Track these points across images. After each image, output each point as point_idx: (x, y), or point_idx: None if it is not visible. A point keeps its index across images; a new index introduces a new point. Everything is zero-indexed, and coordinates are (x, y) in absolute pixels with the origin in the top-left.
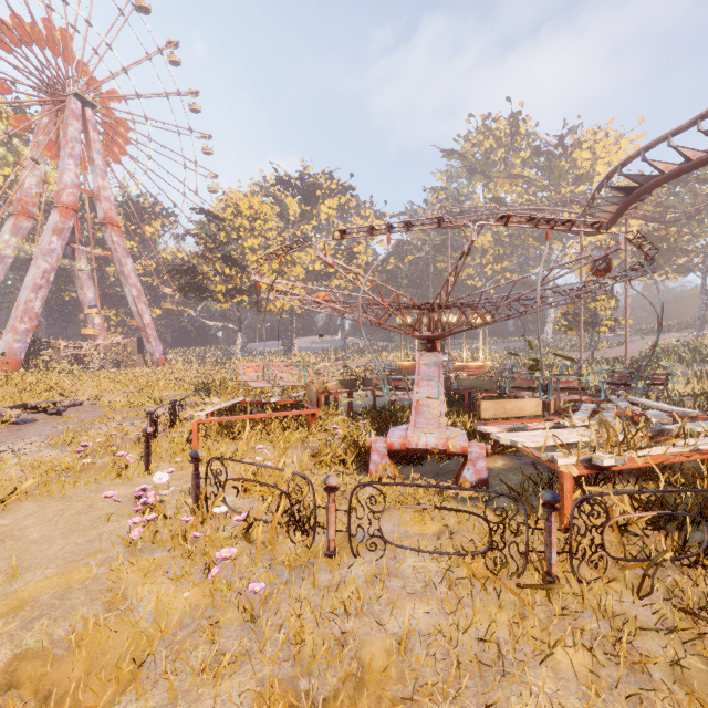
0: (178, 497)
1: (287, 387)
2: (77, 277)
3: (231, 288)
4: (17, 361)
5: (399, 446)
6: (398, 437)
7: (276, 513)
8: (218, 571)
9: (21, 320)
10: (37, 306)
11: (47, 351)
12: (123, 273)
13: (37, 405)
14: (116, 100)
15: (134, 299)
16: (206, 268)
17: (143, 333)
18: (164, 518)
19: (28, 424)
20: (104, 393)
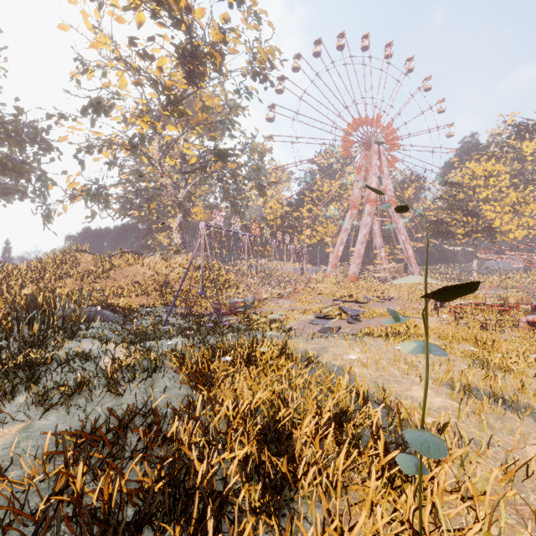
0: (449, 322)
1: (501, 299)
2: (374, 232)
3: (468, 230)
4: (355, 276)
5: (531, 320)
6: (531, 317)
7: (476, 325)
8: (461, 327)
9: (357, 258)
10: (362, 251)
11: (365, 272)
12: (397, 228)
13: (379, 296)
14: (393, 132)
15: (403, 242)
16: (449, 219)
17: (407, 261)
18: (447, 323)
19: (383, 303)
20: (400, 294)
